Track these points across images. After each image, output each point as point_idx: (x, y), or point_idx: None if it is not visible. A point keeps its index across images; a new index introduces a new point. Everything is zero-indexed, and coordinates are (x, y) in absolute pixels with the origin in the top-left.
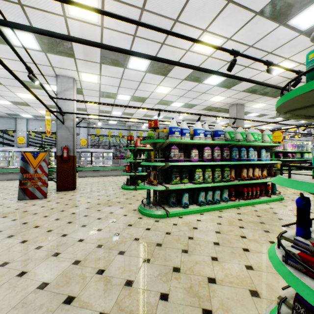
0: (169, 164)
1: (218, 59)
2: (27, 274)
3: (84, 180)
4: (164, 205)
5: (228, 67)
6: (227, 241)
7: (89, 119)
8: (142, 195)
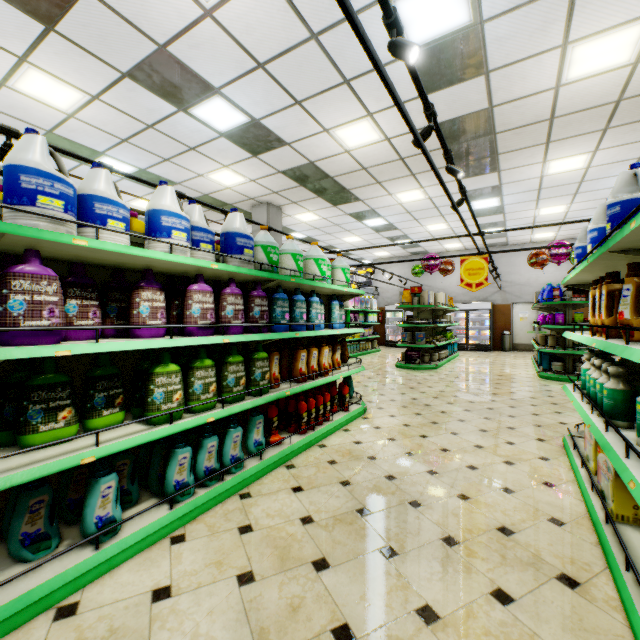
0: None
1: (234, 38)
2: None
3: None
4: None
5: None
6: None
7: None
8: None
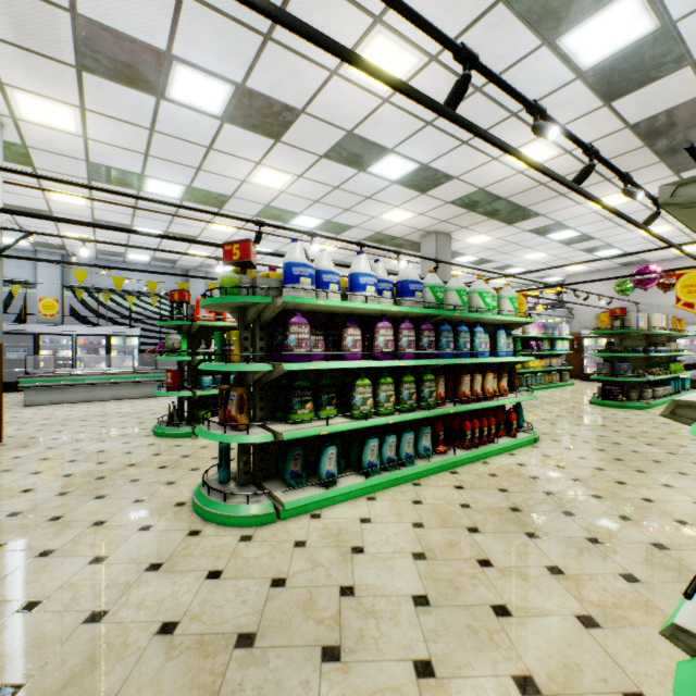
0: (282, 367)
1: (406, 111)
2: None
3: (40, 414)
4: (271, 482)
5: (448, 97)
6: (448, 584)
7: (65, 246)
8: (211, 452)
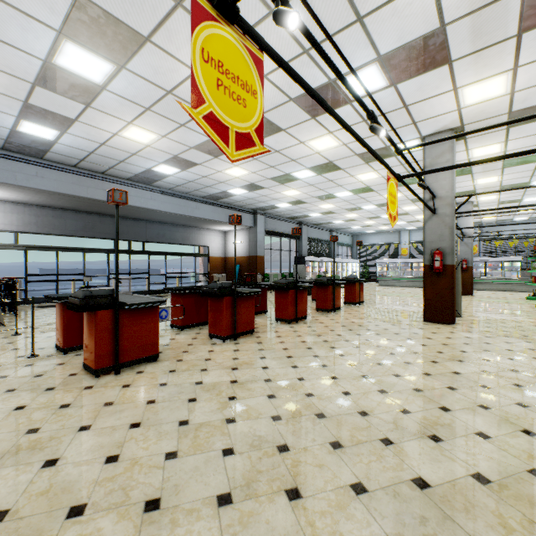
0: None
1: None
2: (468, 308)
3: (477, 292)
4: None
5: None
6: None
7: (480, 221)
8: None
